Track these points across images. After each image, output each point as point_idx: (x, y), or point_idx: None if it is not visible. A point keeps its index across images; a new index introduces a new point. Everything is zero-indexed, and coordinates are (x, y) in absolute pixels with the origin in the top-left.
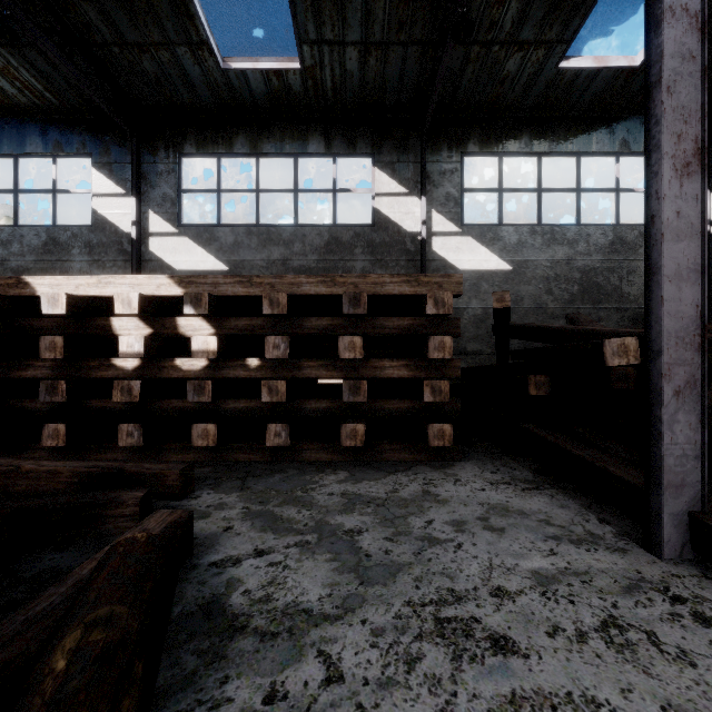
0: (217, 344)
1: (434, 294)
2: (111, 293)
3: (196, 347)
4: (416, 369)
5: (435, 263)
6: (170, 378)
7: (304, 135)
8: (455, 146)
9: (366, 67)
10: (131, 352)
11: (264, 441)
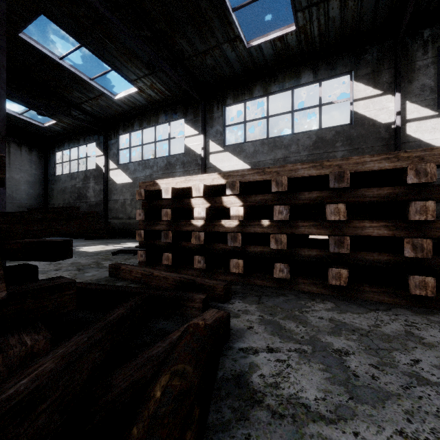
0: (244, 211)
1: (415, 166)
2: (191, 185)
3: (232, 213)
4: (395, 229)
5: (409, 144)
6: (219, 232)
7: (298, 73)
8: (431, 43)
9: (345, 9)
10: (200, 216)
11: (272, 273)
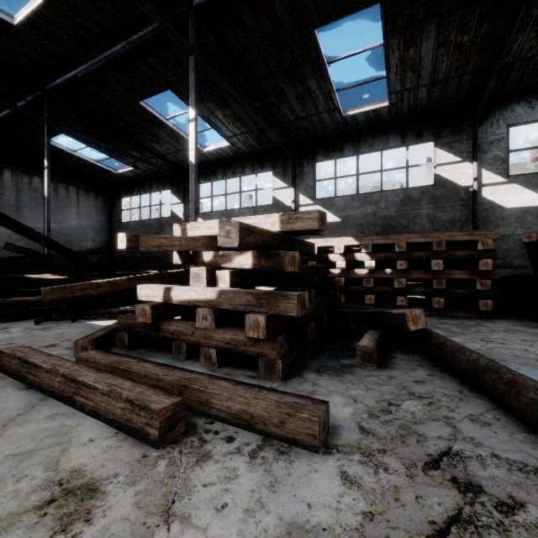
0: (375, 264)
1: (482, 240)
2: (330, 245)
3: (366, 265)
4: (471, 275)
5: (484, 205)
6: (348, 278)
7: (386, 137)
8: (502, 122)
9: (432, 93)
10: (341, 267)
11: (393, 304)
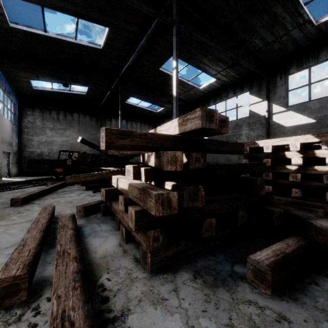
0: None
1: None
2: (286, 143)
3: (327, 162)
4: None
5: None
6: (308, 174)
7: None
8: None
9: None
10: (296, 163)
11: None
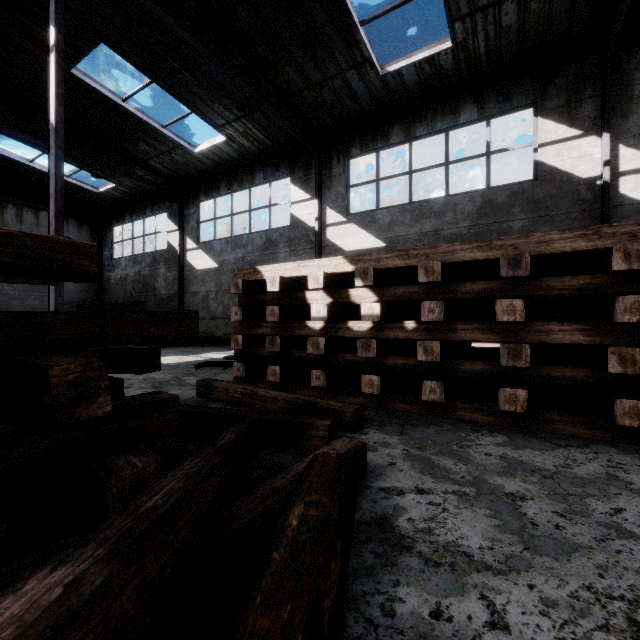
0: (380, 309)
1: (623, 246)
2: (306, 273)
3: (363, 312)
4: (596, 334)
5: (624, 208)
6: (344, 337)
7: (455, 108)
8: None
9: (526, 14)
10: (319, 316)
11: (419, 395)
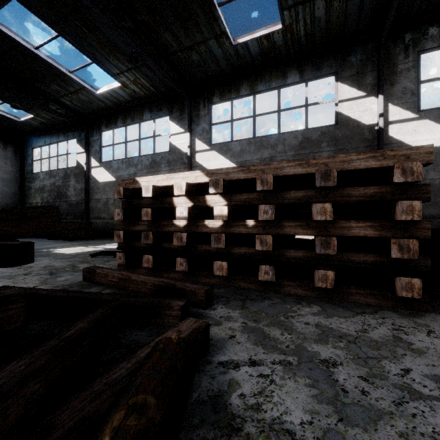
0: (228, 211)
1: (401, 164)
2: (173, 183)
3: (215, 213)
4: (382, 229)
5: (391, 145)
6: (203, 232)
7: (284, 73)
8: (411, 47)
9: (331, 10)
10: (182, 216)
11: (257, 275)
